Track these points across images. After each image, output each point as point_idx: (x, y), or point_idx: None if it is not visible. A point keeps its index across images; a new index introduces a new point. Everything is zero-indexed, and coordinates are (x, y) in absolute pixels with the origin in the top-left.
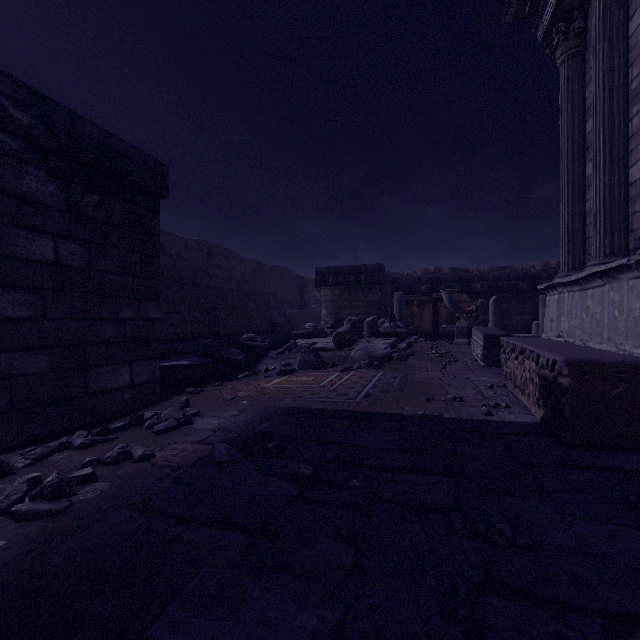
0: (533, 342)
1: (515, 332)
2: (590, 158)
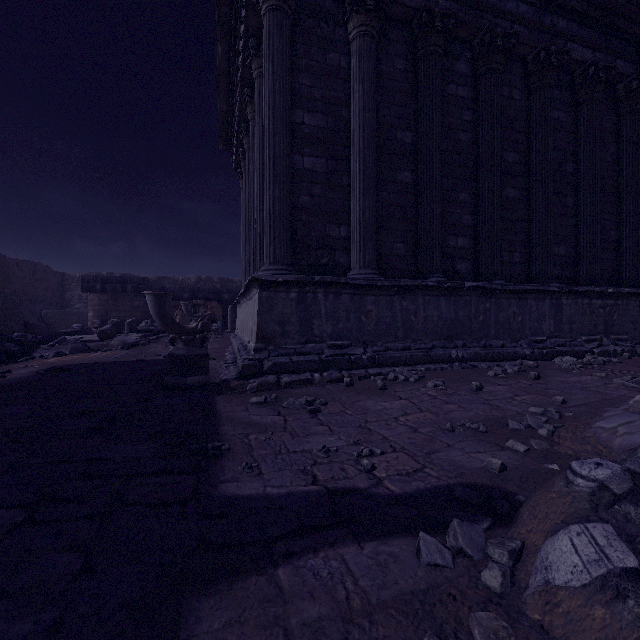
0: None
1: None
2: None
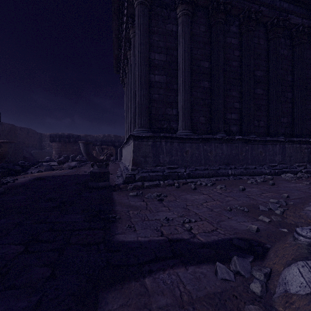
0: None
1: None
2: None
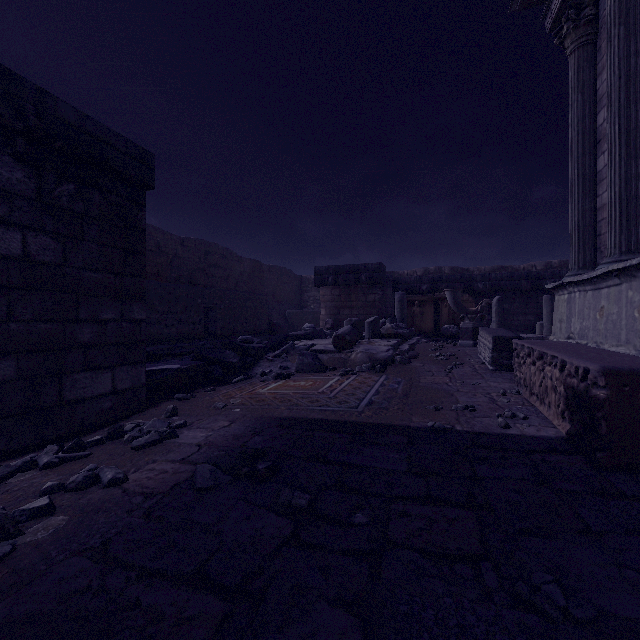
0: (552, 346)
1: (518, 333)
2: (602, 151)
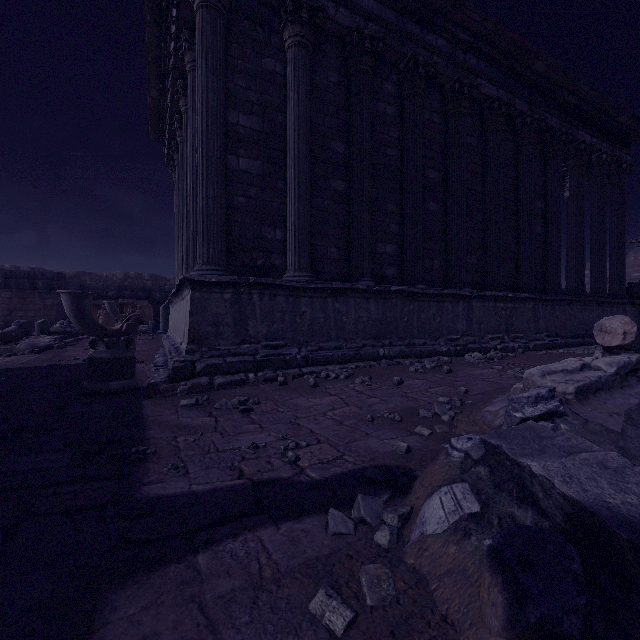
0: None
1: None
2: None
